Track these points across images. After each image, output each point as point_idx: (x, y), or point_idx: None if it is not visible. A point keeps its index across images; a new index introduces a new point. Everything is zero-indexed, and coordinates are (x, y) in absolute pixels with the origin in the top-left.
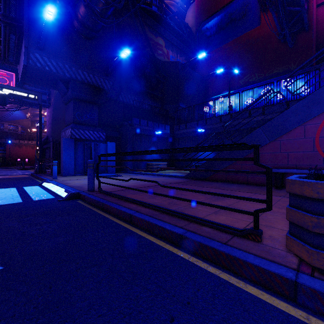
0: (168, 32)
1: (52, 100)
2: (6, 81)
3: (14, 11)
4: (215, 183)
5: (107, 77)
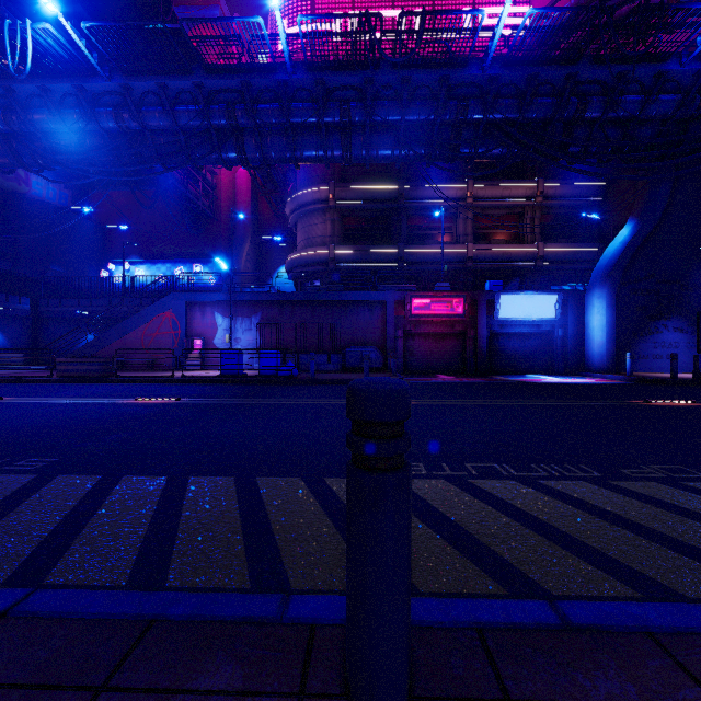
0: None
1: None
2: None
3: None
4: None
5: None
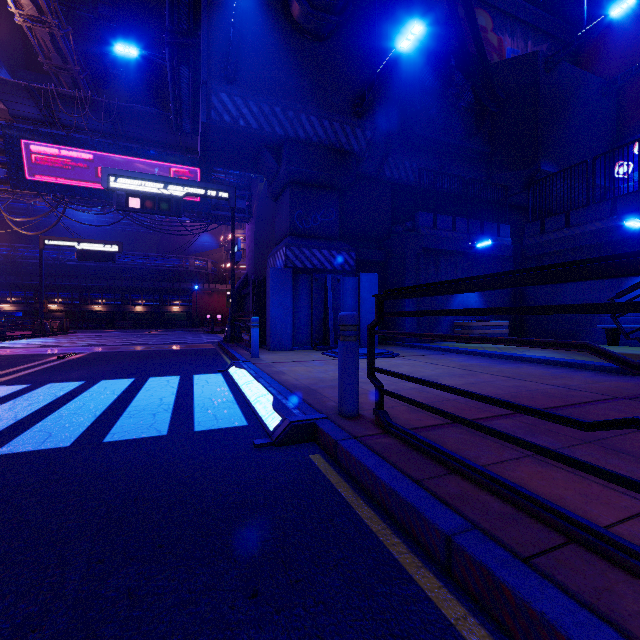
0: None
1: (255, 207)
2: None
3: (186, 17)
4: None
5: (360, 120)
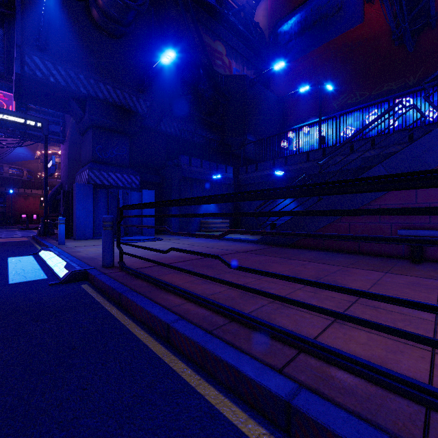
0: (231, 35)
1: (68, 132)
2: (2, 105)
3: None
4: (307, 252)
5: (142, 94)
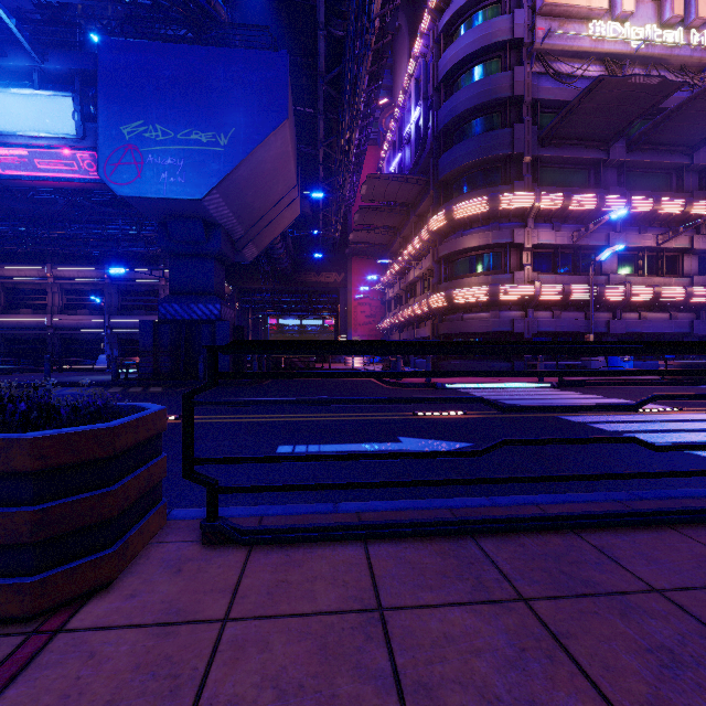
0: None
1: None
2: None
3: None
4: None
5: None
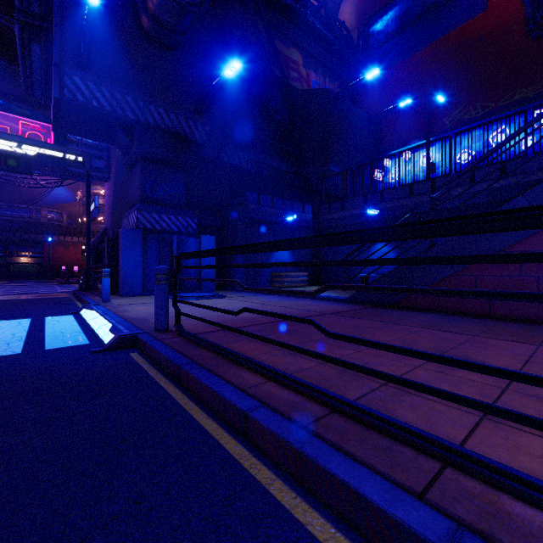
0: (309, 39)
1: (113, 168)
2: (40, 138)
3: (38, 2)
4: (417, 315)
5: (201, 117)
